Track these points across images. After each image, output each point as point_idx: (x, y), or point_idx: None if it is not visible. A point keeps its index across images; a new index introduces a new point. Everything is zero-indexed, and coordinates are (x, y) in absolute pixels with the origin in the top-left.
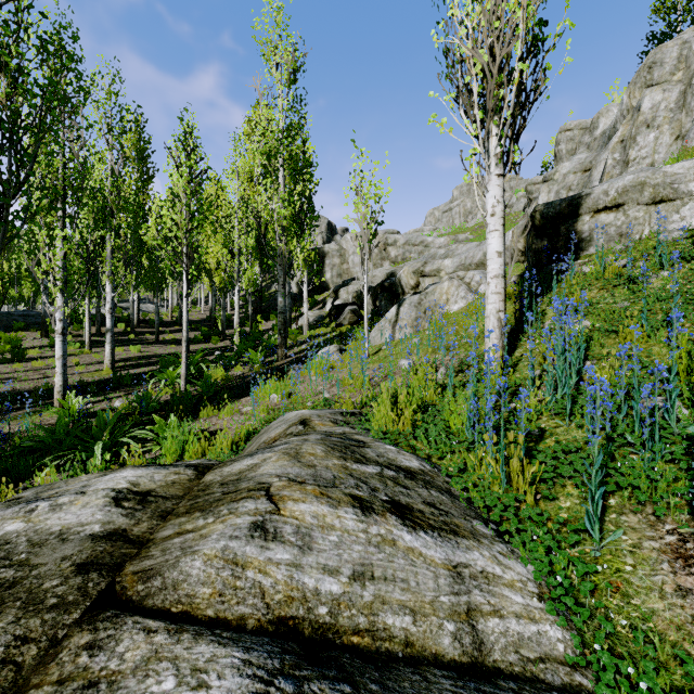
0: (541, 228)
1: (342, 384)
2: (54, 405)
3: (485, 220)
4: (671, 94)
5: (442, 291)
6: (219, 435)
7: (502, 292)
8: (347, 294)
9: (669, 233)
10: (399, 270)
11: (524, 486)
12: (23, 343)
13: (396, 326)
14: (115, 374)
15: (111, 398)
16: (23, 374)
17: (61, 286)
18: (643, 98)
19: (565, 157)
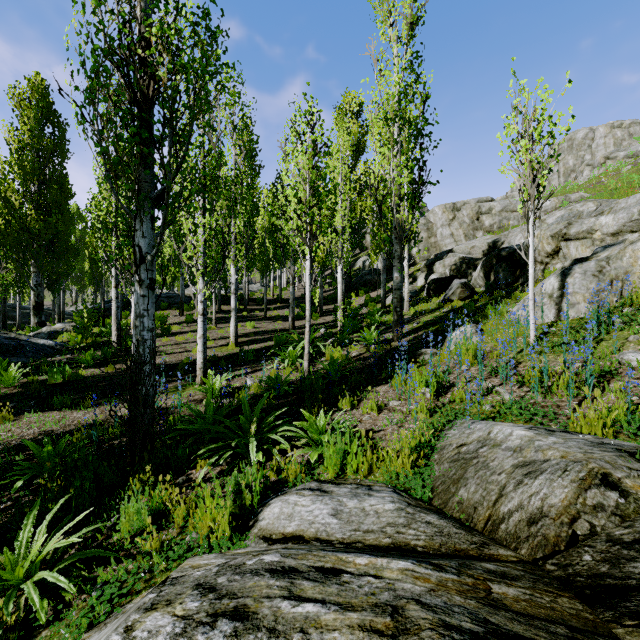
0: None
1: (527, 382)
2: (197, 380)
3: (599, 175)
4: None
5: (637, 253)
6: (375, 439)
7: None
8: (443, 267)
9: None
10: (503, 238)
11: None
12: (167, 319)
13: (562, 303)
14: (241, 351)
15: (240, 375)
16: (170, 348)
17: (202, 270)
18: None
19: None
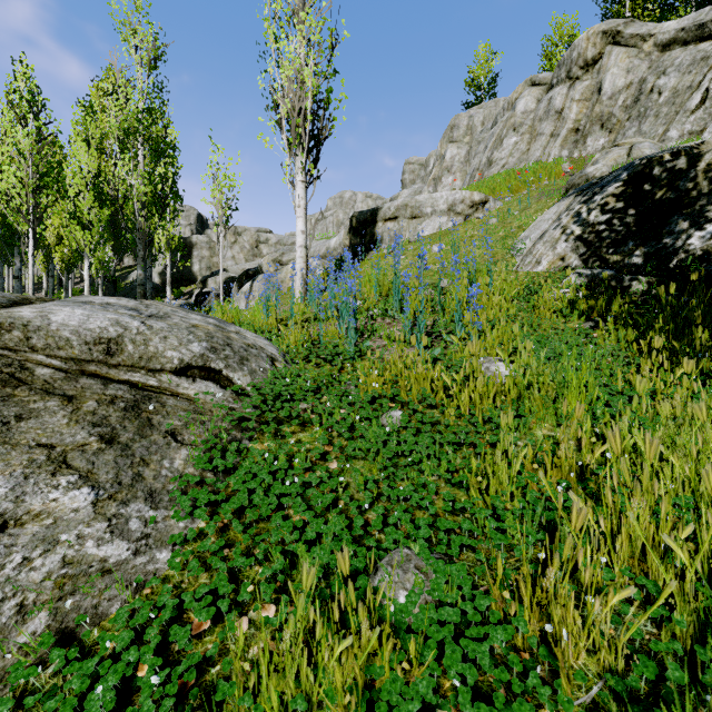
0: (356, 229)
1: None
2: None
3: None
4: (462, 151)
5: (288, 271)
6: None
7: (305, 257)
8: (215, 284)
9: (414, 236)
10: None
11: (275, 324)
12: None
13: (250, 297)
14: None
15: None
16: None
17: None
18: (447, 150)
19: (409, 185)
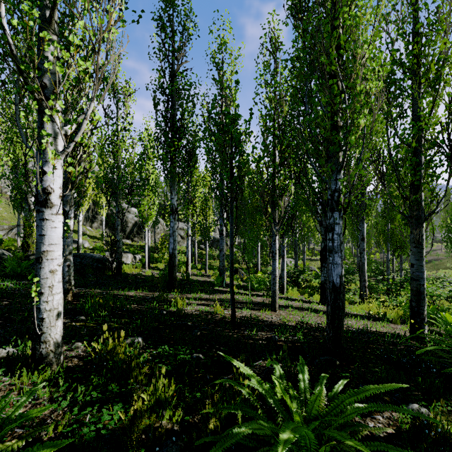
0: None
1: None
2: None
3: None
4: None
5: None
6: None
7: None
8: None
9: None
10: None
11: None
12: None
13: None
14: None
15: None
16: None
17: None
18: None
19: None
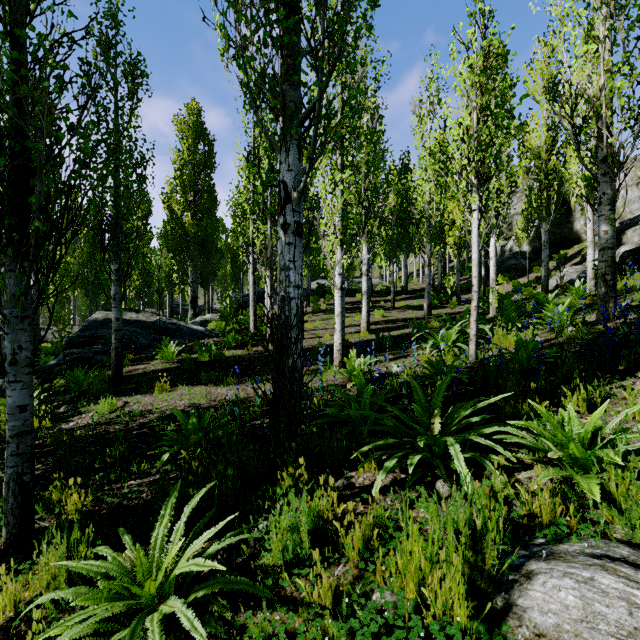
0: None
1: None
2: (334, 363)
3: None
4: None
5: None
6: None
7: None
8: None
9: None
10: None
11: None
12: None
13: None
14: (377, 335)
15: (381, 361)
16: None
17: (341, 237)
18: None
19: None
